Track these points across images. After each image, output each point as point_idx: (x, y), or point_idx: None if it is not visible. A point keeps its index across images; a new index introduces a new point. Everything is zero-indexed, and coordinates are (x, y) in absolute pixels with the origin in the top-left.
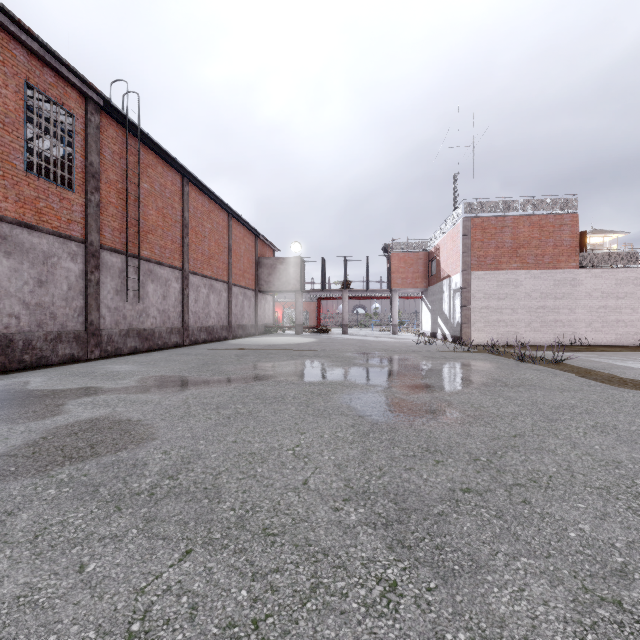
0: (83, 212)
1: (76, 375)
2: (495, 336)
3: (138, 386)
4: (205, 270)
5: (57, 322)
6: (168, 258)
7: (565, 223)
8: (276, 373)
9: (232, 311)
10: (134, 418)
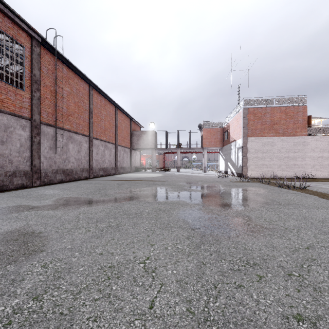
0: (29, 102)
1: (19, 197)
2: (261, 173)
3: (52, 204)
4: (102, 137)
5: (13, 165)
6: (81, 130)
7: (299, 111)
8: (139, 195)
9: (117, 159)
10: (37, 230)
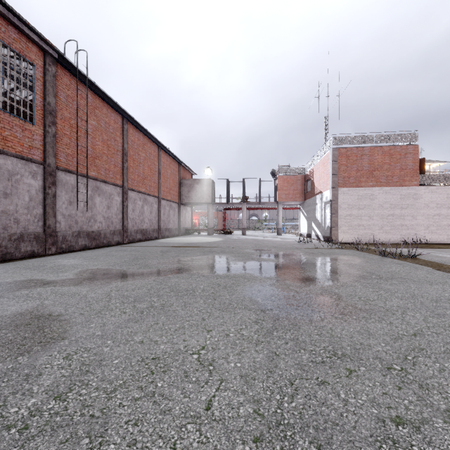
0: (42, 141)
1: (28, 268)
2: (356, 236)
3: (74, 278)
4: (140, 187)
5: (20, 226)
6: (111, 178)
7: (409, 152)
8: (190, 266)
9: (161, 218)
10: (55, 312)
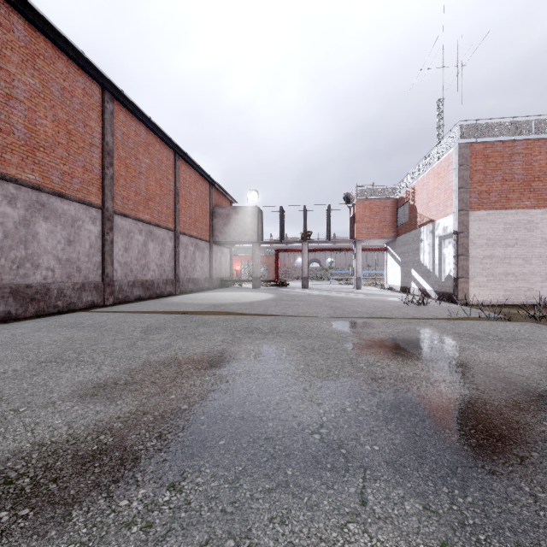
0: None
1: None
2: (501, 293)
3: None
4: (141, 213)
5: None
6: (77, 190)
7: None
8: (155, 425)
9: (180, 263)
10: None
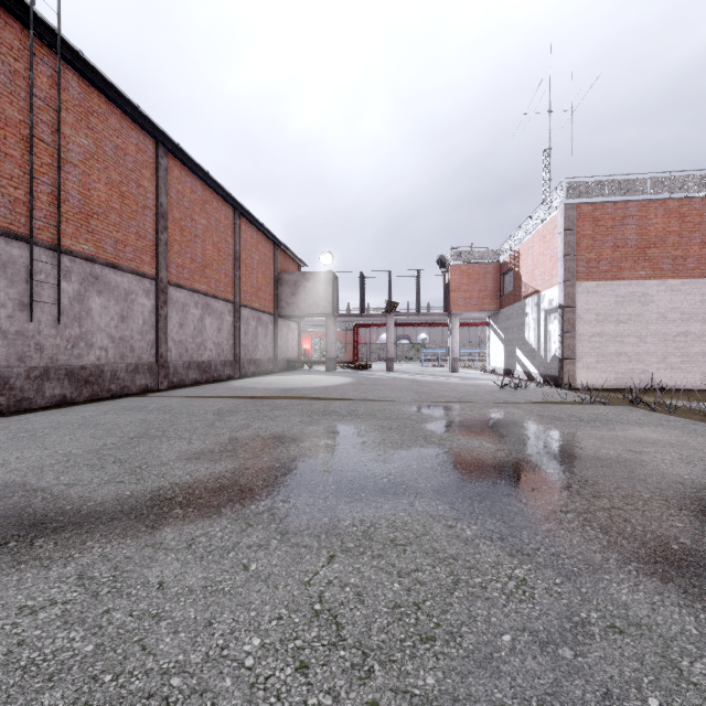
0: None
1: None
2: (613, 376)
3: None
4: (197, 283)
5: None
6: (130, 260)
7: None
8: (258, 474)
9: (240, 341)
10: None
